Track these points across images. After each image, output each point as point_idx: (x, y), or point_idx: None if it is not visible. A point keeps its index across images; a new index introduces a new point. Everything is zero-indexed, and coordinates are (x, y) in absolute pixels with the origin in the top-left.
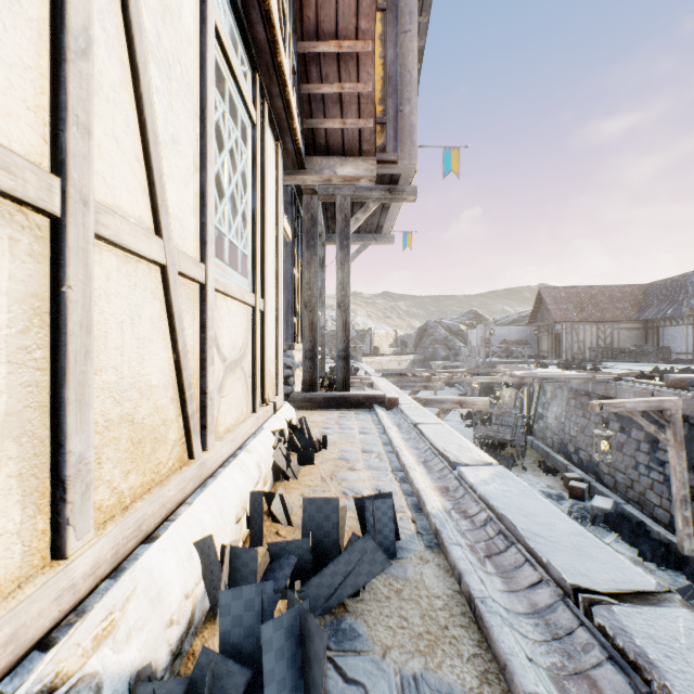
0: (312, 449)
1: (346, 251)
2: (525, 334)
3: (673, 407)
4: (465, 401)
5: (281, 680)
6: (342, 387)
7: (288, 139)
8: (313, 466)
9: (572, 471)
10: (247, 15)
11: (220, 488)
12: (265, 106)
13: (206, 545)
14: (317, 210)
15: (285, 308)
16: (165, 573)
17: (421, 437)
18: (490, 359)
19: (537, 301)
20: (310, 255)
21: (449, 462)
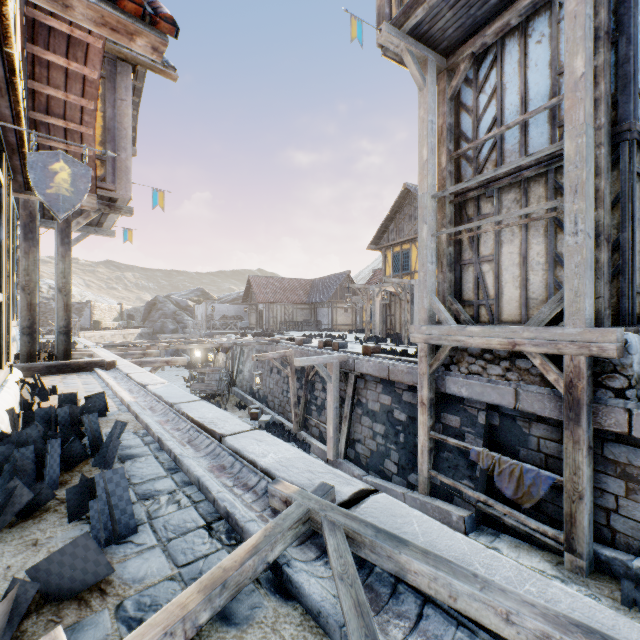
0: (48, 391)
1: (68, 247)
2: (240, 311)
3: (291, 355)
4: (171, 360)
5: (64, 424)
6: (63, 357)
7: (20, 176)
8: (49, 402)
9: (255, 404)
10: (5, 133)
11: (5, 398)
12: (6, 166)
13: (12, 411)
14: (36, 209)
15: None
16: (2, 414)
17: (130, 380)
18: (211, 331)
19: (248, 286)
20: (29, 246)
21: (143, 386)
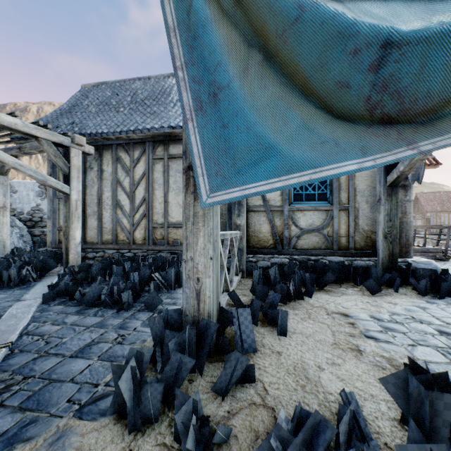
0: None
1: None
2: None
3: None
4: None
5: None
6: None
7: None
8: None
9: None
10: None
11: None
12: None
13: None
14: None
15: None
16: None
17: None
18: None
19: (414, 200)
20: None
21: None
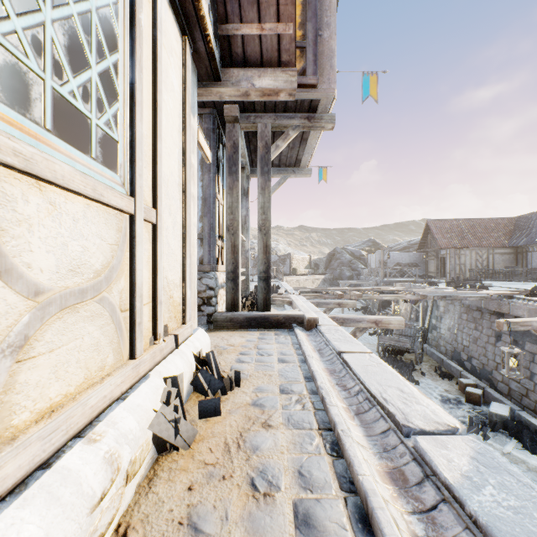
0: (218, 397)
1: (266, 176)
2: (415, 258)
3: None
4: (381, 321)
5: None
6: (262, 307)
7: (198, 34)
8: (218, 420)
9: (466, 376)
10: None
11: None
12: None
13: None
14: (238, 138)
15: (208, 231)
16: None
17: (347, 371)
18: (387, 278)
19: (425, 232)
20: (232, 180)
21: (395, 422)
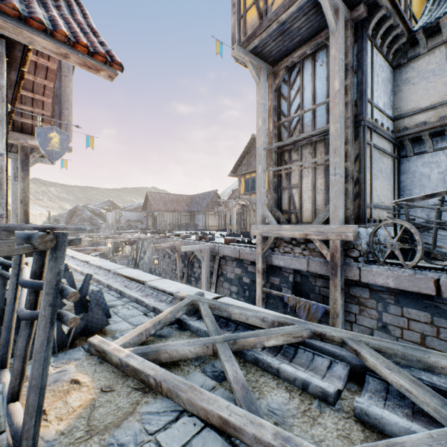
0: None
1: (27, 172)
2: (140, 216)
3: (178, 245)
4: (98, 249)
5: None
6: None
7: None
8: None
9: None
10: None
11: None
12: None
13: None
14: None
15: None
16: None
17: (75, 259)
18: (120, 231)
19: (146, 199)
20: None
21: (86, 262)
